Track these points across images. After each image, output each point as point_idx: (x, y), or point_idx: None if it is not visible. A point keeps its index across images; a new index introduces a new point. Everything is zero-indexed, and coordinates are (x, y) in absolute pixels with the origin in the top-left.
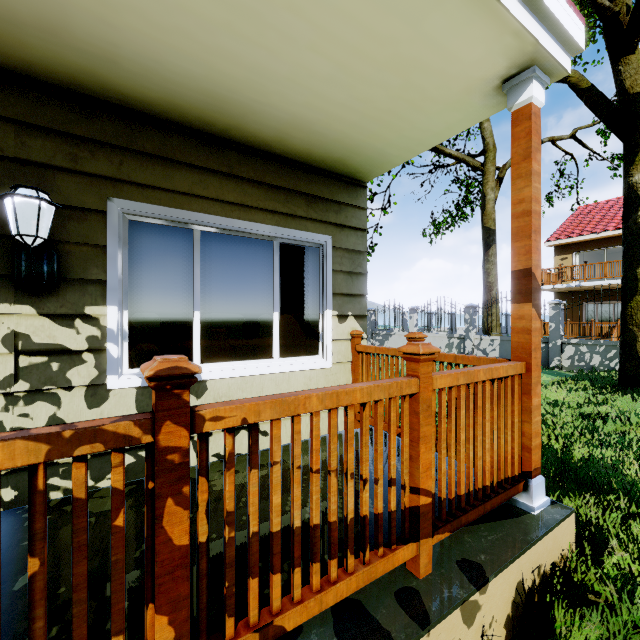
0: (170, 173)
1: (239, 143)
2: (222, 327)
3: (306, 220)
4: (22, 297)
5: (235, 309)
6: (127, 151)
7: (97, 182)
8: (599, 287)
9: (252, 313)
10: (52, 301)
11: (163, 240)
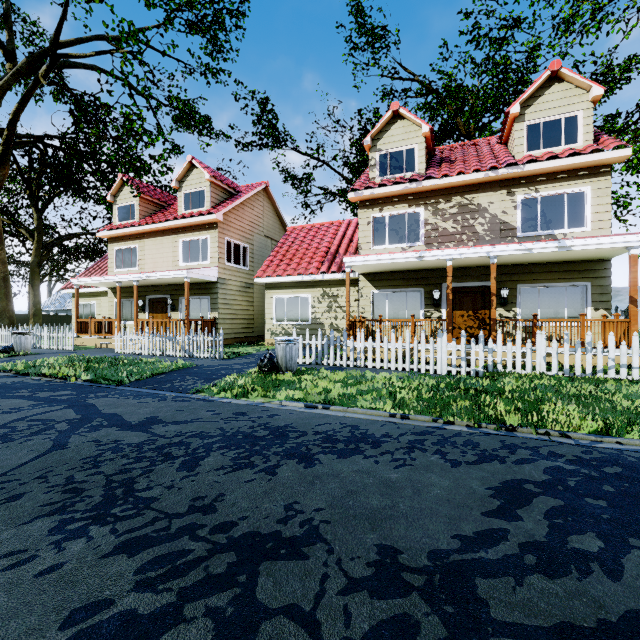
0: (531, 276)
1: (551, 262)
2: (546, 313)
3: (578, 278)
4: (501, 307)
5: (550, 308)
6: (521, 273)
7: (514, 282)
8: None
9: (556, 309)
10: (506, 307)
11: (529, 292)
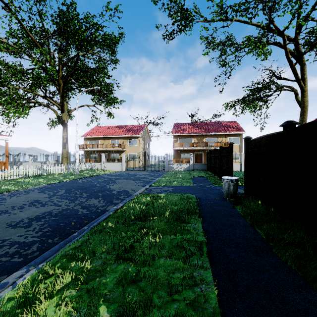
0: None
1: None
2: None
3: None
4: None
5: None
6: None
7: None
8: (90, 150)
9: None
10: None
11: None
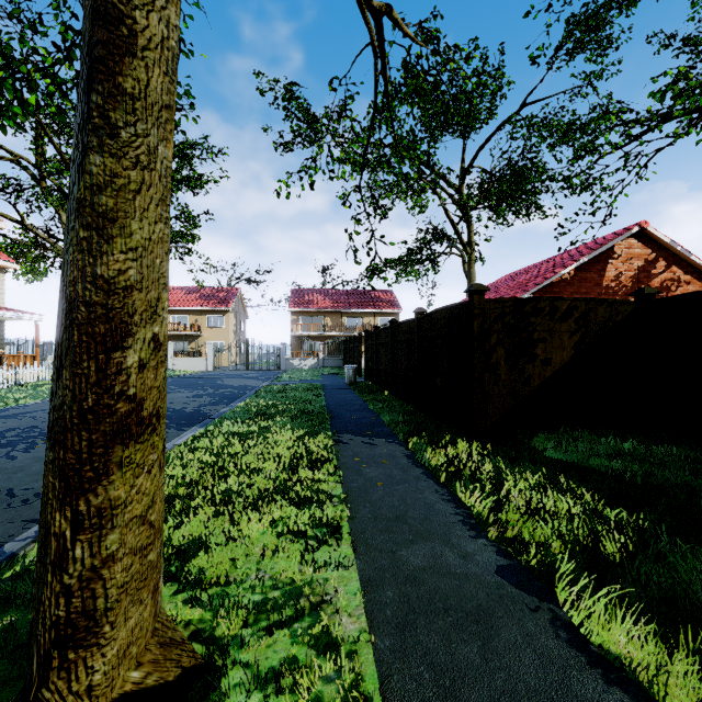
0: None
1: None
2: None
3: None
4: None
5: None
6: None
7: None
8: None
9: None
10: None
11: None
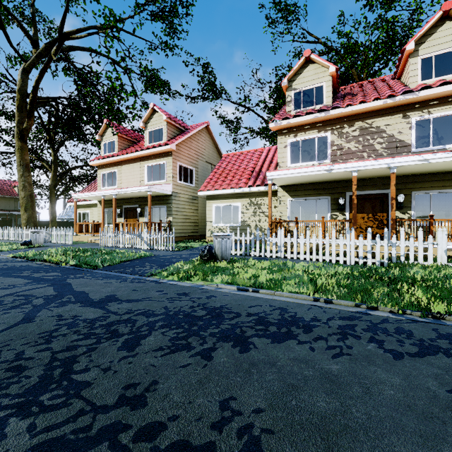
0: (424, 184)
1: (443, 172)
2: (438, 214)
3: None
4: (397, 210)
5: (442, 210)
6: (415, 182)
7: (409, 189)
8: None
9: (447, 211)
10: (401, 210)
11: (422, 197)
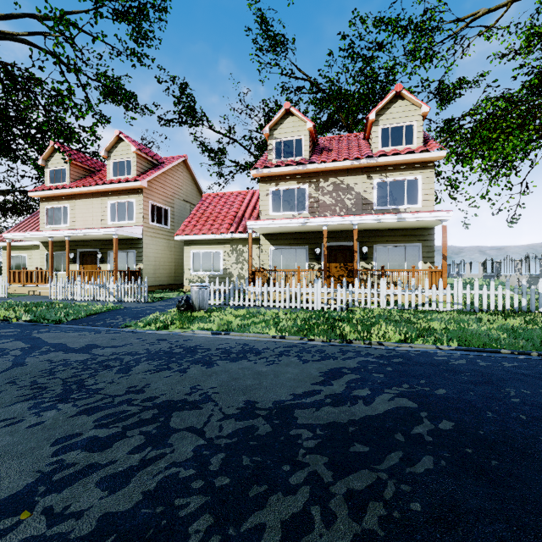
0: (383, 238)
1: (396, 229)
2: (393, 265)
3: (414, 241)
4: (363, 261)
5: (396, 261)
6: (376, 236)
7: (372, 242)
8: None
9: (400, 262)
10: (366, 261)
11: (382, 250)
